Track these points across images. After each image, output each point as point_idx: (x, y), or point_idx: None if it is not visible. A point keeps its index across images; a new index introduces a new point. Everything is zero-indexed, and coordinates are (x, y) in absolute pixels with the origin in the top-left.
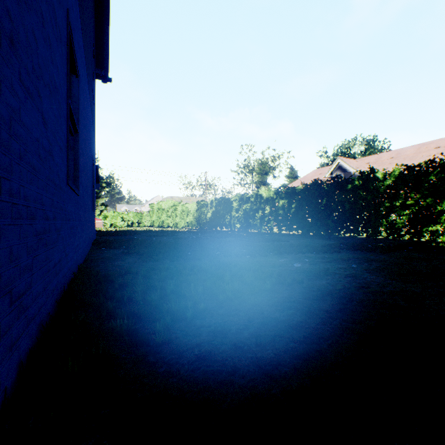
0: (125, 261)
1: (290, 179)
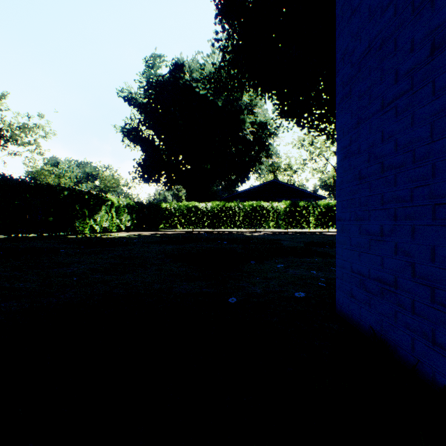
0: None
1: None
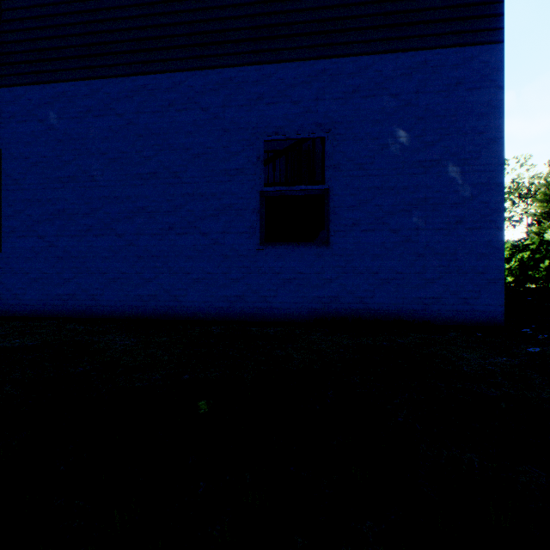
0: None
1: None
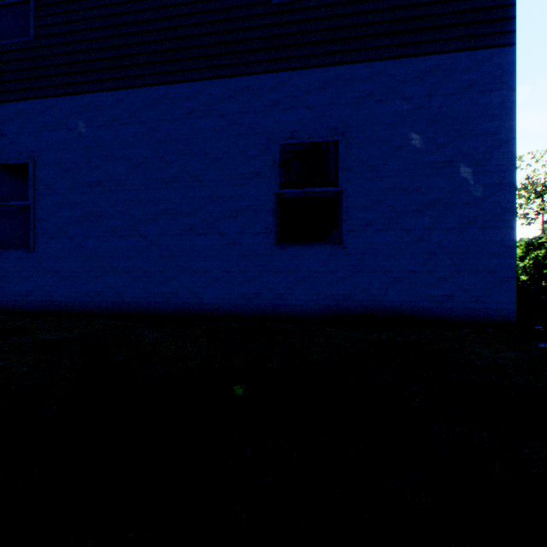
0: None
1: None
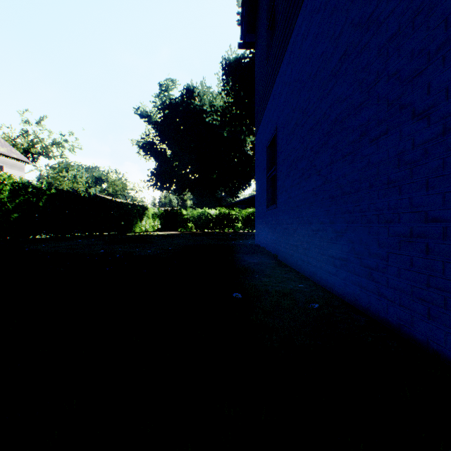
0: (249, 262)
1: None
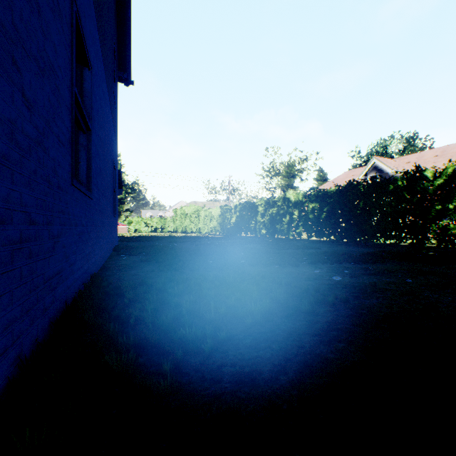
0: (142, 269)
1: (319, 182)
